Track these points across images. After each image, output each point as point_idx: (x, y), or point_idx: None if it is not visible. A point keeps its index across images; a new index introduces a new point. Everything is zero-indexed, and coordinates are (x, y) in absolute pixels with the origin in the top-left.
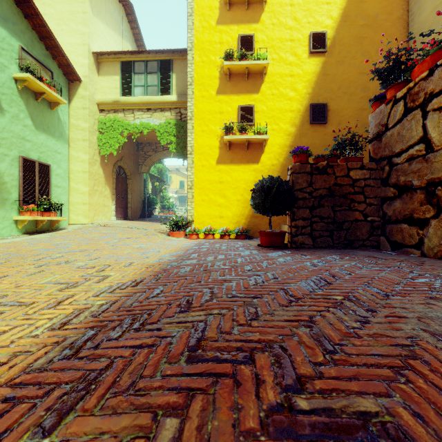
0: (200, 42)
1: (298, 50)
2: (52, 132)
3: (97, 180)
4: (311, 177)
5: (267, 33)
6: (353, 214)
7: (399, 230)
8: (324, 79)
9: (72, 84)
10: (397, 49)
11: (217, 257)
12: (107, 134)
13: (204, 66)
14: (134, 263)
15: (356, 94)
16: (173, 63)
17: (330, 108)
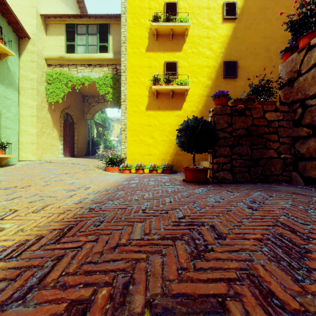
0: (132, 7)
1: (213, 17)
2: (1, 80)
3: (45, 123)
4: (231, 118)
5: (188, 1)
6: (268, 152)
7: (314, 166)
8: (234, 41)
9: (22, 40)
10: (293, 18)
11: (144, 196)
12: (54, 84)
13: (135, 27)
14: (48, 206)
15: (260, 54)
16: (110, 27)
17: (239, 65)
